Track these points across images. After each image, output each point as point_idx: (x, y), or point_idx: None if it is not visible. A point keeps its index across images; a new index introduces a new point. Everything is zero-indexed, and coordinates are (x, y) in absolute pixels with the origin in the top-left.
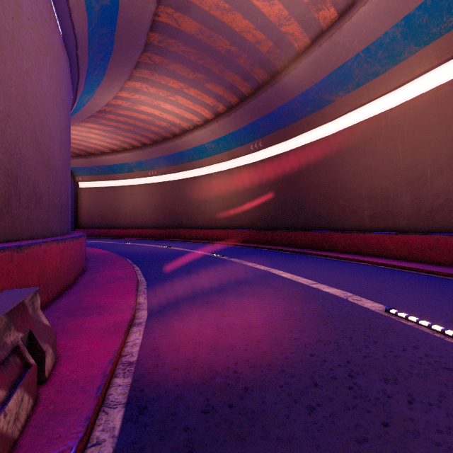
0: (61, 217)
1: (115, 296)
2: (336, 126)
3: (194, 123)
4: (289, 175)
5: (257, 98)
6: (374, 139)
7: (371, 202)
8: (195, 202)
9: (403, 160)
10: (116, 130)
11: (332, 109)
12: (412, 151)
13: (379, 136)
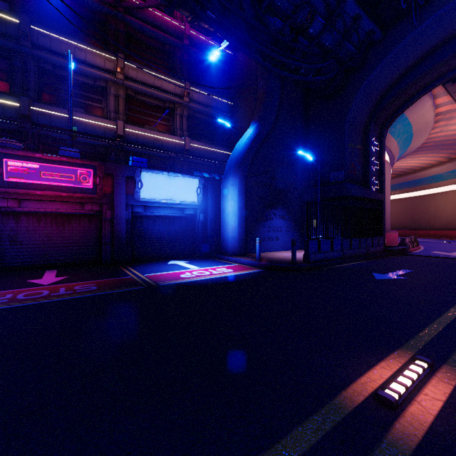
0: None
1: None
2: None
3: (431, 164)
4: None
5: None
6: None
7: None
8: (432, 211)
9: None
10: None
11: None
12: None
13: None
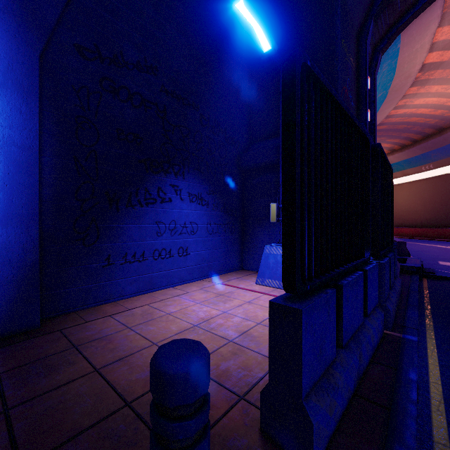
0: None
1: None
2: None
3: None
4: None
5: (428, 142)
6: None
7: None
8: None
9: None
10: None
11: None
12: None
13: None
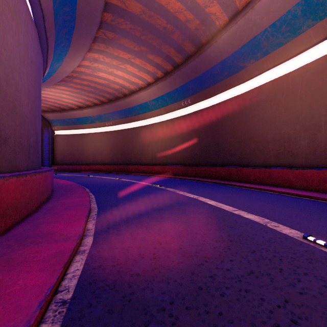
0: (30, 156)
1: (66, 223)
2: (247, 86)
3: (139, 86)
4: (211, 125)
5: (187, 66)
6: (278, 95)
7: (276, 144)
8: (140, 145)
9: (302, 111)
10: (81, 91)
11: (244, 73)
12: (309, 104)
13: (281, 93)
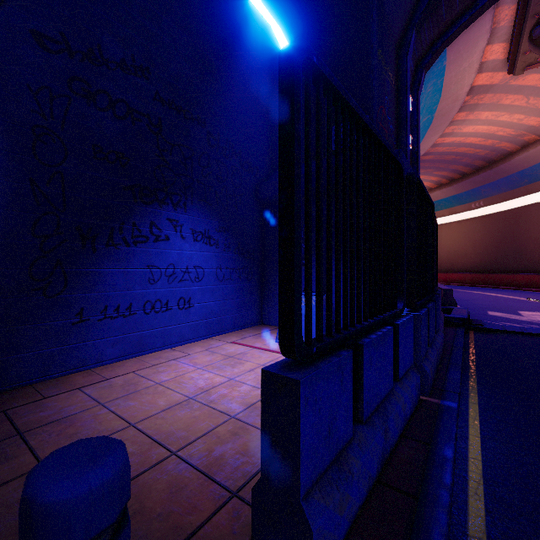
0: None
1: None
2: None
3: None
4: (510, 229)
5: (478, 176)
6: None
7: None
8: None
9: None
10: None
11: None
12: None
13: None
